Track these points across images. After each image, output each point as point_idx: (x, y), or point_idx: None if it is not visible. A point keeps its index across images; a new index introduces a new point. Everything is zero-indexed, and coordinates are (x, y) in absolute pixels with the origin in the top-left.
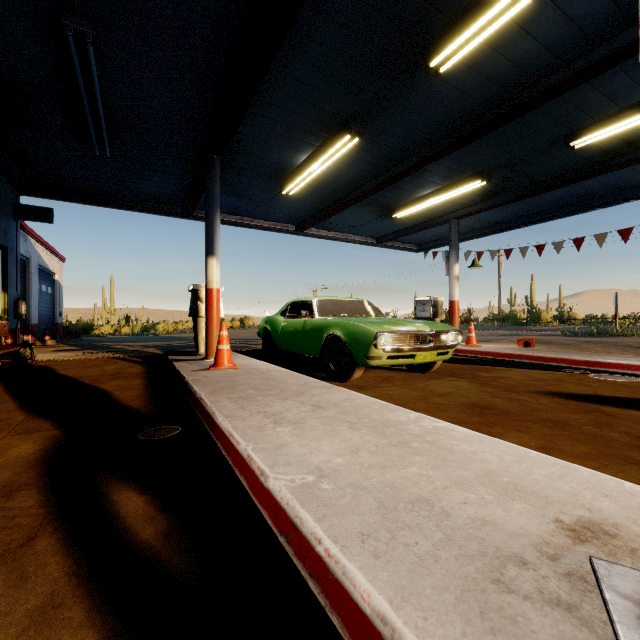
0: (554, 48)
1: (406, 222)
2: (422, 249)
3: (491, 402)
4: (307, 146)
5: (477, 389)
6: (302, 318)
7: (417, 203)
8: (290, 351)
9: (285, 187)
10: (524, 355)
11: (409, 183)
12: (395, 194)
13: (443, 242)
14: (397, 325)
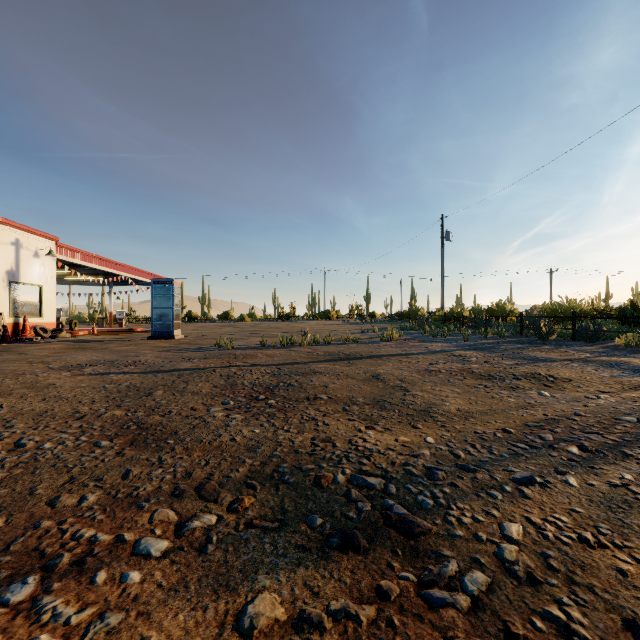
0: None
1: None
2: None
3: None
4: None
5: None
6: None
7: None
8: None
9: None
10: None
11: None
12: None
13: None
14: None
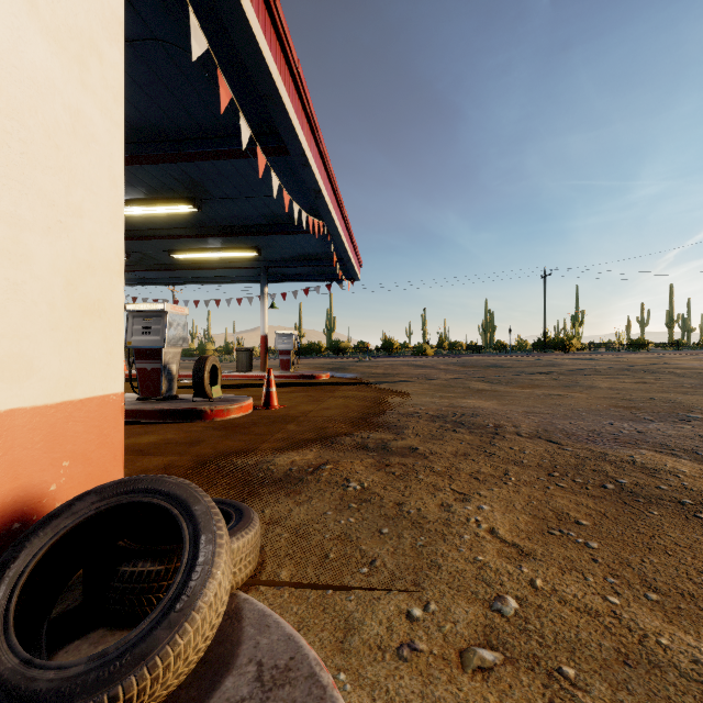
0: (144, 223)
1: None
2: None
3: None
4: None
5: None
6: None
7: None
8: None
9: None
10: None
11: None
12: None
13: None
14: None
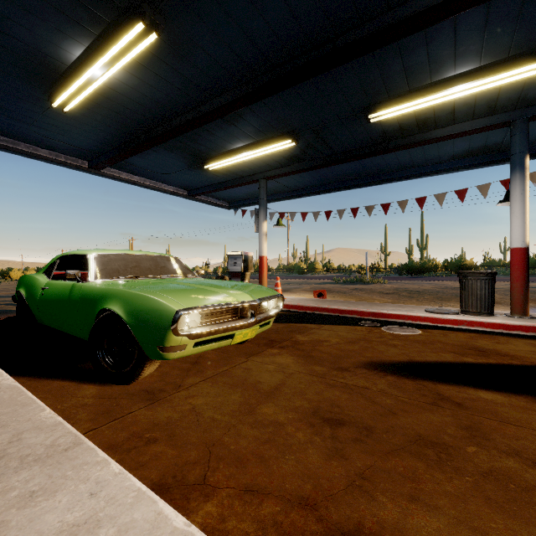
0: None
1: (218, 177)
2: (233, 206)
3: (334, 401)
4: (78, 29)
5: (306, 370)
6: (71, 281)
7: (230, 156)
8: (54, 328)
9: (56, 96)
10: (324, 308)
11: (222, 130)
12: (207, 141)
13: (251, 202)
14: (209, 295)
